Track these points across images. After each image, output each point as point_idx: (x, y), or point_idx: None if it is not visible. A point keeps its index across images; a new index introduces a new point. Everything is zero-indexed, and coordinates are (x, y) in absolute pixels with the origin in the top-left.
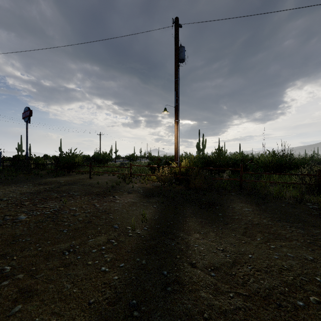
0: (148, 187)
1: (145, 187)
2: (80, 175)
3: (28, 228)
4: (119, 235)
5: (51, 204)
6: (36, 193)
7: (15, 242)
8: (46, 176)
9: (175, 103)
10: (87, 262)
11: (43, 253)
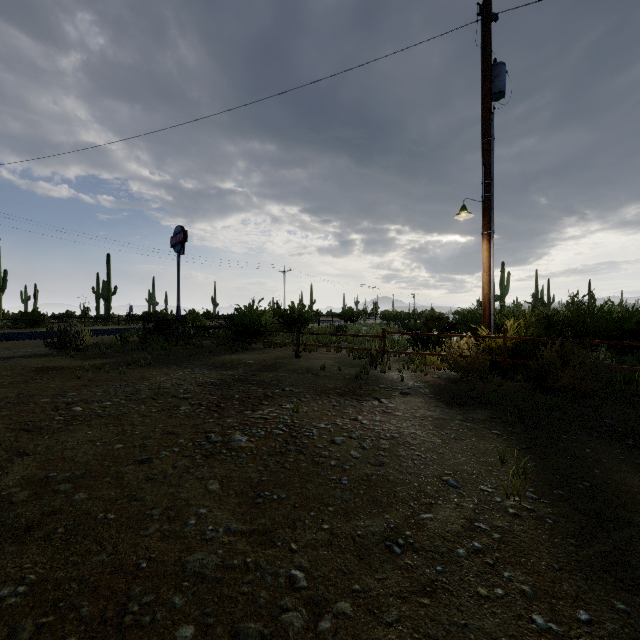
0: (433, 381)
1: (427, 381)
2: (273, 350)
3: (265, 468)
4: (484, 511)
5: (271, 413)
6: (223, 385)
7: (261, 500)
8: (216, 350)
9: (484, 192)
10: (474, 589)
11: (342, 541)
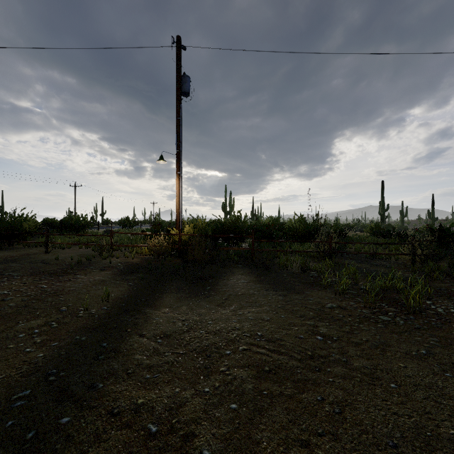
0: (133, 262)
1: (130, 262)
2: (31, 248)
3: None
4: (64, 318)
5: None
6: None
7: None
8: None
9: (177, 149)
10: (8, 346)
11: None
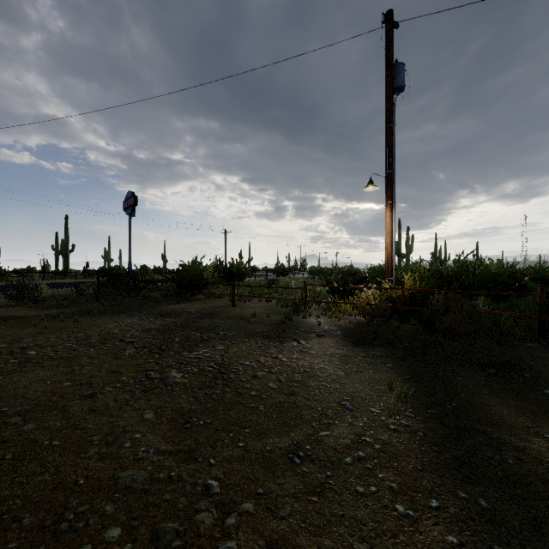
0: (345, 325)
1: (340, 325)
2: (213, 300)
3: (195, 399)
4: (371, 428)
5: (205, 353)
6: (166, 330)
7: (189, 425)
8: (162, 301)
9: (387, 169)
10: (354, 488)
11: (253, 455)
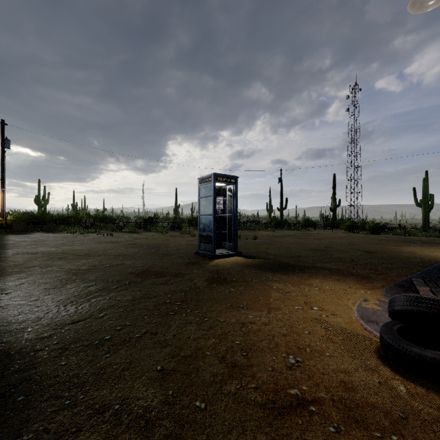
0: None
1: None
2: None
3: None
4: None
5: None
6: None
7: None
8: None
9: (2, 177)
10: None
11: None
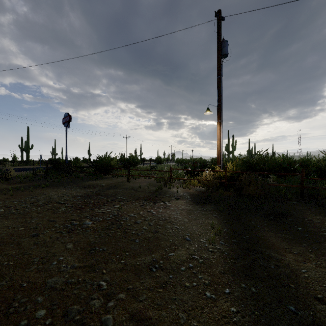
0: (192, 192)
1: (190, 192)
2: (117, 178)
3: (99, 236)
4: (198, 250)
5: (108, 209)
6: (86, 196)
7: (93, 251)
8: (86, 179)
9: (218, 102)
10: (184, 283)
11: (129, 267)
